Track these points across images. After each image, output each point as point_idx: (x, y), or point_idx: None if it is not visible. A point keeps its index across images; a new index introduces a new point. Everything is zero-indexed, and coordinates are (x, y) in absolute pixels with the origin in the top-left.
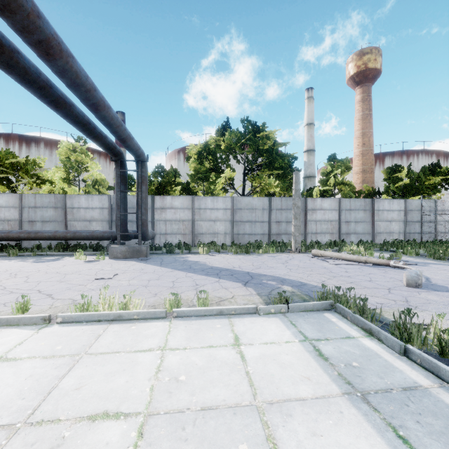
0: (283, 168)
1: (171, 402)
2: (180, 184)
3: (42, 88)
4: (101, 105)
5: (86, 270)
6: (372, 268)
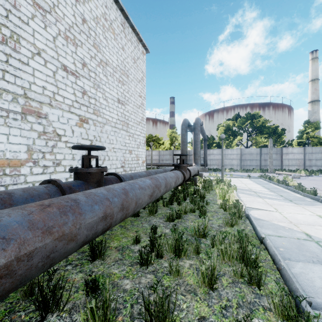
0: (269, 133)
1: None
2: (215, 143)
3: None
4: (204, 133)
5: None
6: None
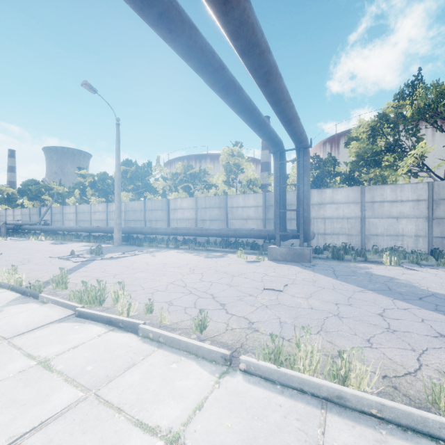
0: None
1: None
2: (340, 174)
3: (215, 71)
4: (273, 73)
5: (250, 273)
6: None
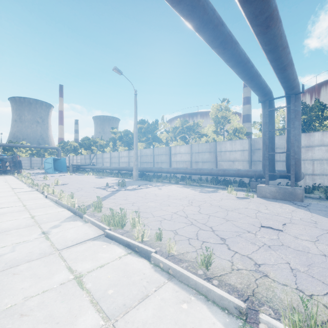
0: None
1: None
2: None
3: (215, 28)
4: (273, 18)
5: (243, 208)
6: None
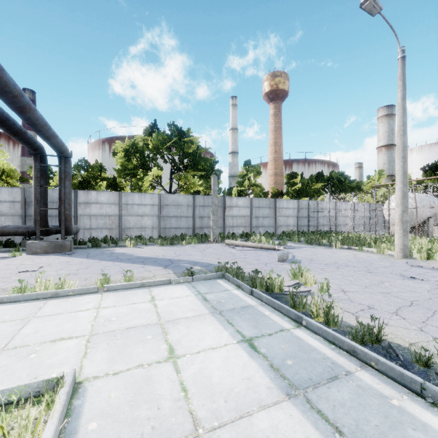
0: (206, 169)
1: (106, 328)
2: (106, 179)
3: None
4: (27, 108)
5: (4, 265)
6: (264, 251)
